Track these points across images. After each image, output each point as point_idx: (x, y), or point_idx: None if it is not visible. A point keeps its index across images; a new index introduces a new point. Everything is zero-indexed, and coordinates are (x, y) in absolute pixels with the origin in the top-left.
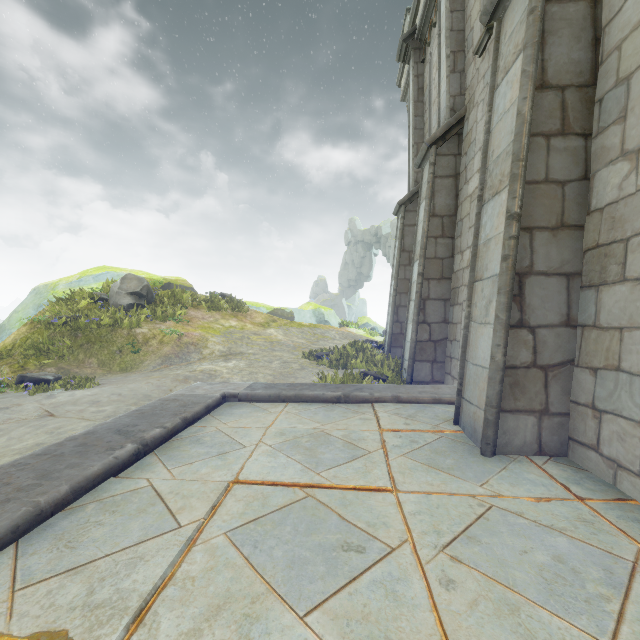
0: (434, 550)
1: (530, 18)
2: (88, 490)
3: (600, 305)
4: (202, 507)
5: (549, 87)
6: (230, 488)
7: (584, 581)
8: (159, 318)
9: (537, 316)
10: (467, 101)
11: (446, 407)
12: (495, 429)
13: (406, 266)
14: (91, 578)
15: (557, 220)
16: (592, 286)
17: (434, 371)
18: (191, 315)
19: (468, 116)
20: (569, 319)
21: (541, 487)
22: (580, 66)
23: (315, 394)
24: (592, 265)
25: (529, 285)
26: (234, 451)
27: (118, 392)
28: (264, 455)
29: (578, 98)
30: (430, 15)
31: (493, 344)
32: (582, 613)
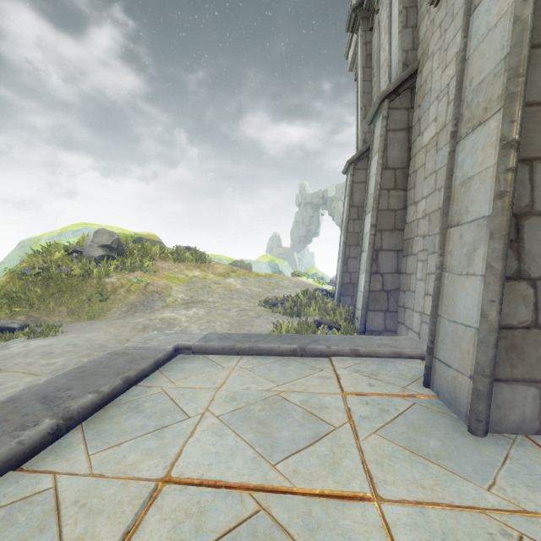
0: None
1: None
2: None
3: None
4: (108, 537)
5: None
6: (157, 492)
7: None
8: (128, 269)
9: (539, 266)
10: (420, 55)
11: (408, 362)
12: (488, 403)
13: (355, 220)
14: None
15: None
16: None
17: (387, 320)
18: (158, 266)
19: (421, 69)
20: None
21: None
22: None
23: (270, 347)
24: None
25: (529, 228)
26: (175, 424)
27: (74, 342)
28: (208, 432)
29: None
30: None
31: (485, 299)
32: None
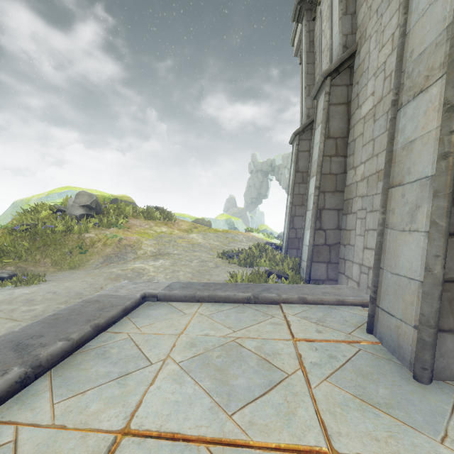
0: None
1: None
2: None
3: None
4: None
5: None
6: (115, 446)
7: None
8: (104, 225)
9: None
10: (358, 38)
11: (351, 309)
12: (433, 352)
13: (300, 184)
14: None
15: None
16: None
17: (329, 271)
18: (131, 223)
19: (359, 50)
20: None
21: None
22: None
23: (227, 295)
24: None
25: None
26: (137, 371)
27: (54, 290)
28: (169, 380)
29: None
30: None
31: (429, 254)
32: None
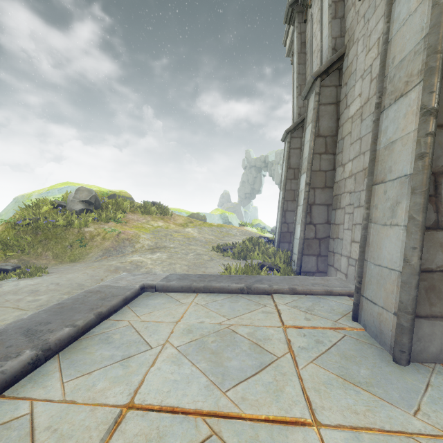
0: None
1: None
2: None
3: None
4: None
5: None
6: (121, 418)
7: None
8: (103, 220)
9: None
10: (346, 41)
11: (338, 299)
12: (410, 336)
13: (292, 180)
14: None
15: None
16: None
17: (319, 263)
18: (129, 218)
19: (348, 53)
20: None
21: None
22: None
23: (221, 286)
24: None
25: None
26: (139, 354)
27: (57, 282)
28: (168, 362)
29: None
30: None
31: (407, 247)
32: None
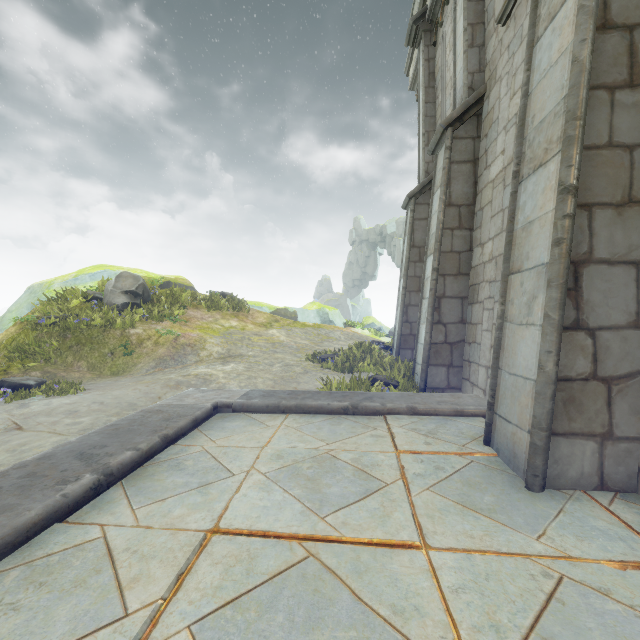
0: None
1: None
2: (18, 545)
3: None
4: (163, 577)
5: (613, 27)
6: (207, 541)
7: None
8: (155, 318)
9: (598, 315)
10: (487, 78)
11: (470, 421)
12: (545, 457)
13: (416, 262)
14: None
15: (623, 194)
16: None
17: (450, 376)
18: (190, 315)
19: (489, 94)
20: (639, 319)
21: (619, 542)
22: None
23: (319, 404)
24: None
25: (588, 276)
26: (219, 481)
27: (100, 400)
28: (255, 488)
29: None
30: None
31: (542, 350)
32: None
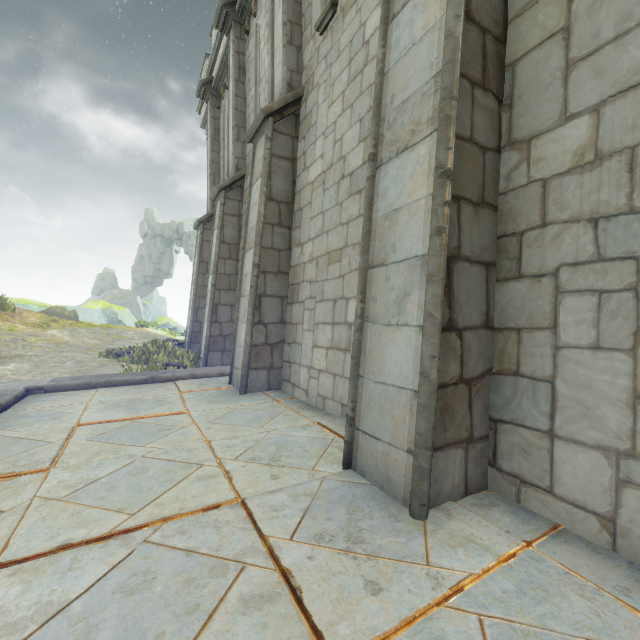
0: (205, 423)
1: (264, 162)
2: None
3: (292, 313)
4: (62, 435)
5: (273, 200)
6: (76, 428)
7: (262, 418)
8: None
9: (268, 318)
10: (247, 165)
11: (227, 377)
12: (247, 379)
13: (205, 275)
14: (7, 462)
15: (277, 269)
16: (290, 304)
17: (224, 358)
18: None
19: (247, 176)
20: (282, 320)
21: (263, 400)
22: (287, 193)
23: (125, 379)
24: (291, 293)
25: (264, 302)
26: (65, 416)
27: None
28: (94, 413)
29: (286, 209)
30: (224, 77)
31: (246, 333)
32: (256, 424)
